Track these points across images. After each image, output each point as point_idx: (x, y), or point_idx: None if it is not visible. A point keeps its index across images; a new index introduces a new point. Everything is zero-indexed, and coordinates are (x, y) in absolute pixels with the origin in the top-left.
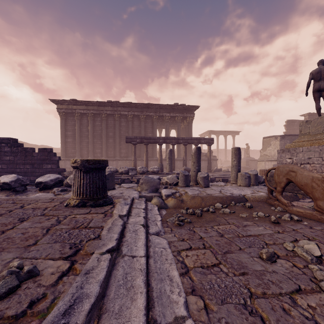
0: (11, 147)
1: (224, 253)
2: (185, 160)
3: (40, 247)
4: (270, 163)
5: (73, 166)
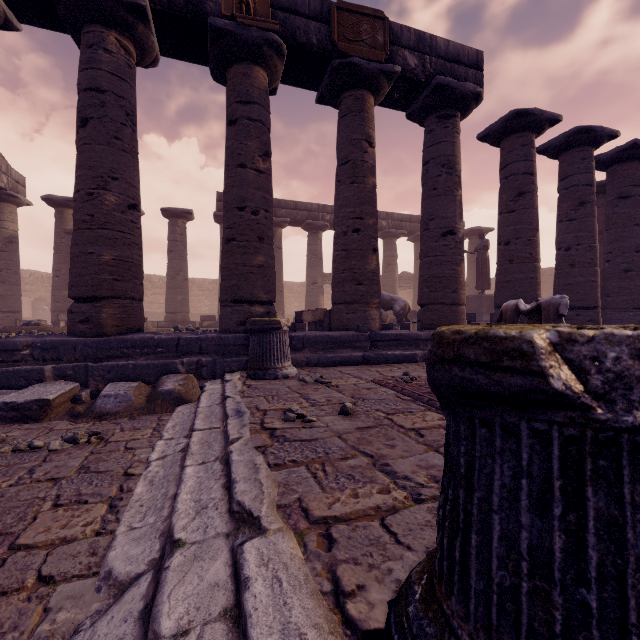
0: None
1: None
2: None
3: (323, 434)
4: None
5: None
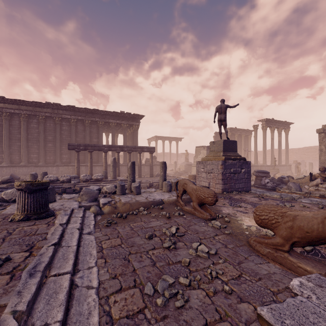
0: None
1: (127, 238)
2: None
3: (4, 249)
4: None
5: (17, 188)
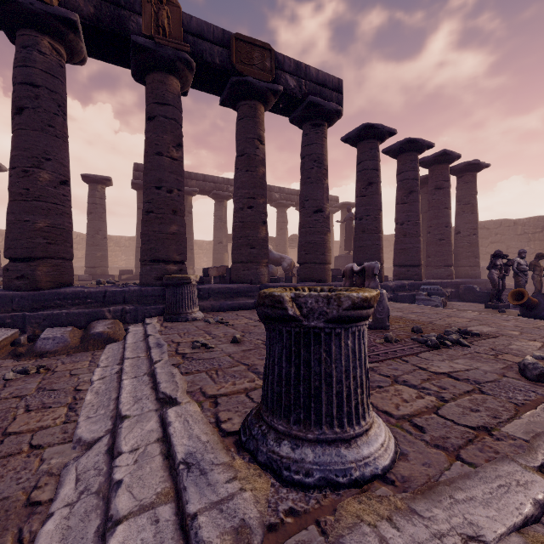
0: None
1: None
2: None
3: (219, 355)
4: None
5: None
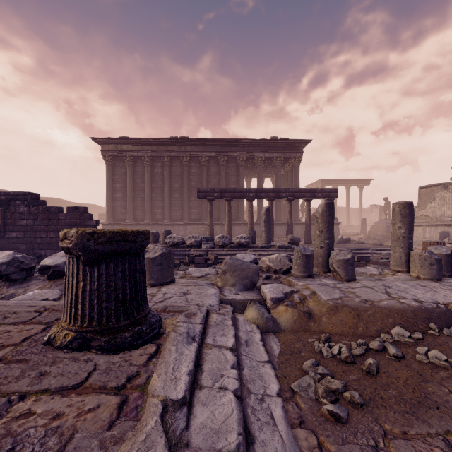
0: (29, 206)
1: None
2: (290, 224)
3: None
4: (434, 230)
5: (61, 247)
